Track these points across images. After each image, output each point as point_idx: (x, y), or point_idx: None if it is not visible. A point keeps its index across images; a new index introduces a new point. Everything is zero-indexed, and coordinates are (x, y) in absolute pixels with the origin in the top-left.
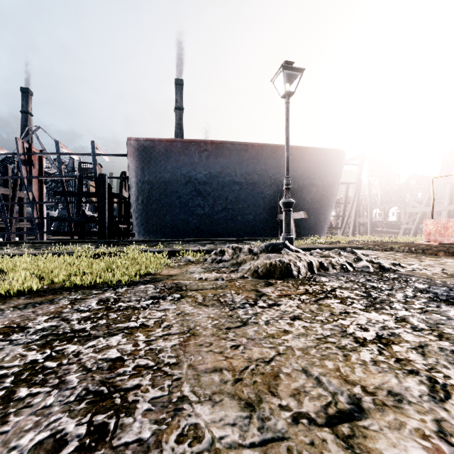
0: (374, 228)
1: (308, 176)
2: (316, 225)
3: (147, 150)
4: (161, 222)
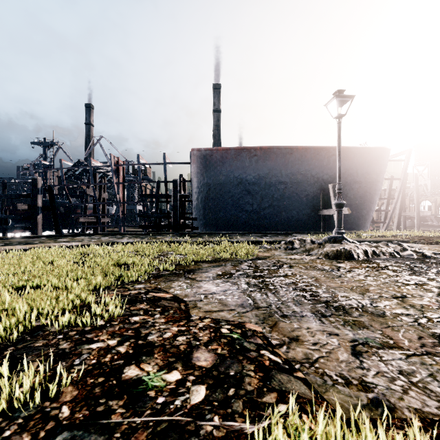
0: (422, 221)
1: (350, 174)
2: (358, 220)
3: (206, 158)
4: (216, 217)
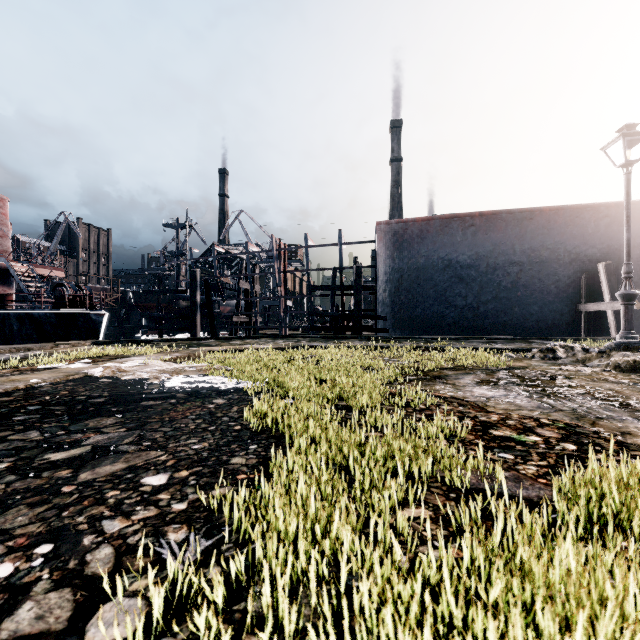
0: None
1: (638, 245)
2: None
3: (398, 234)
4: (410, 316)
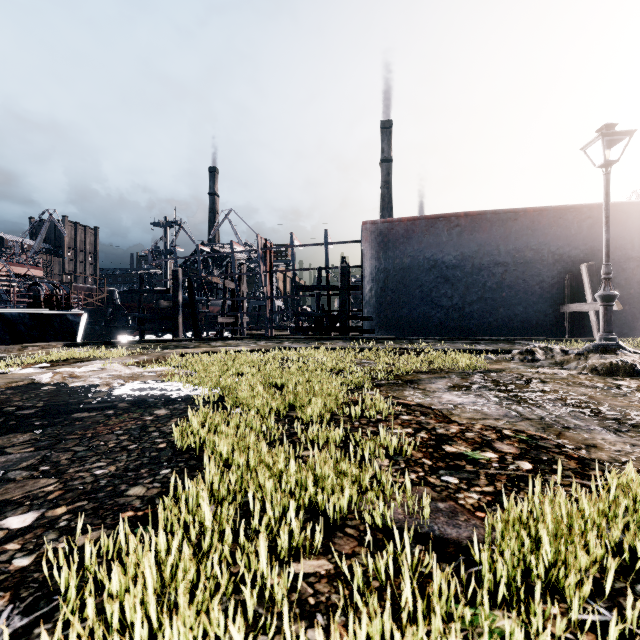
0: None
1: (619, 247)
2: (633, 320)
3: (384, 234)
4: (396, 316)
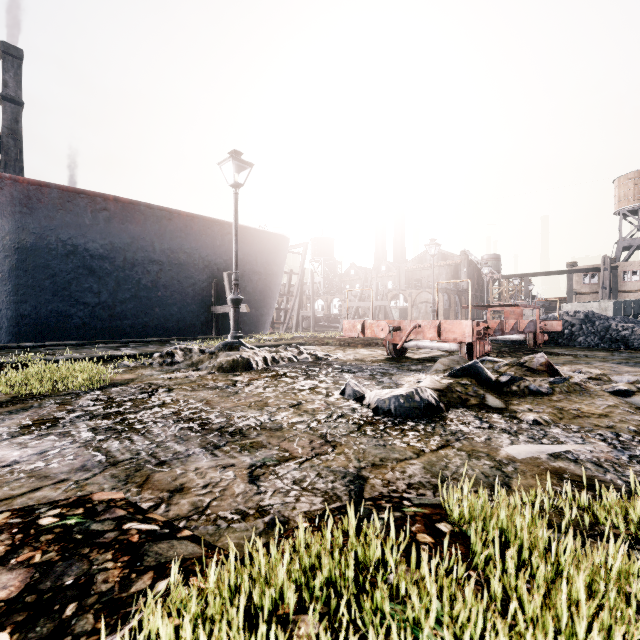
0: (317, 322)
1: (249, 262)
2: (258, 320)
3: None
4: (11, 315)
